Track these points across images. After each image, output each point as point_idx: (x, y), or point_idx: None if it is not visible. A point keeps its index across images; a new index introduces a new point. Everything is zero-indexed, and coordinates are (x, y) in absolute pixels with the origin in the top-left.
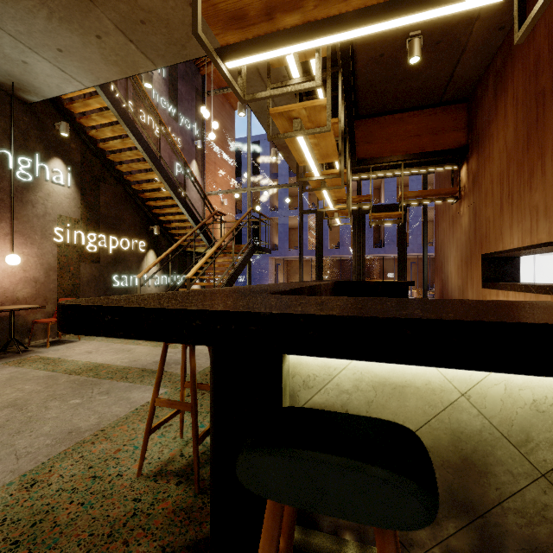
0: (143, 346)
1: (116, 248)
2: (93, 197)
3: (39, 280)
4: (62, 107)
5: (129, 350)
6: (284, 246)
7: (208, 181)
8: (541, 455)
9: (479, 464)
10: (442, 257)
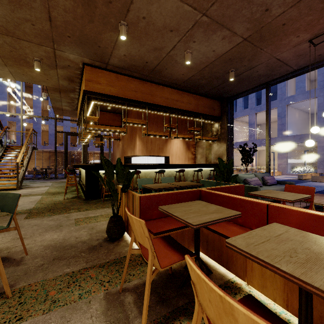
0: None
1: None
2: None
3: None
4: None
5: None
6: None
7: None
8: None
9: None
10: (115, 156)
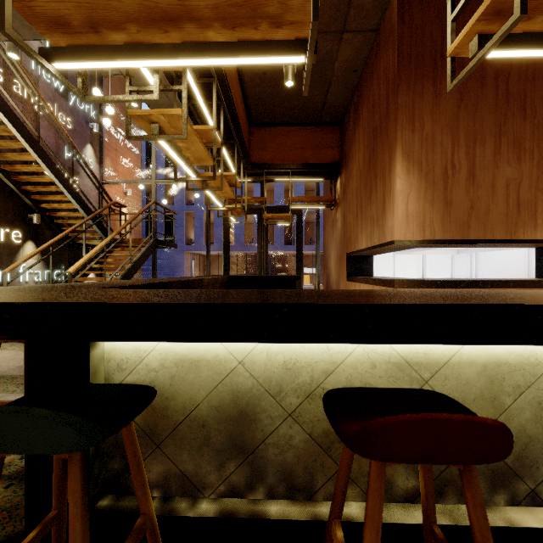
0: (9, 350)
1: None
2: None
3: None
4: None
5: None
6: (200, 241)
7: (108, 169)
8: (289, 401)
9: (251, 414)
10: (327, 255)
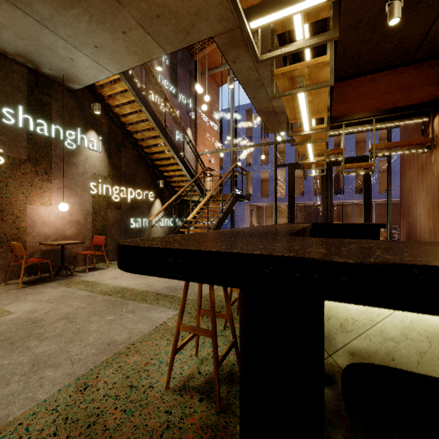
0: None
1: (132, 198)
2: (117, 159)
3: (80, 222)
4: (96, 92)
5: (144, 277)
6: (257, 195)
7: (199, 144)
8: None
9: None
10: (409, 202)
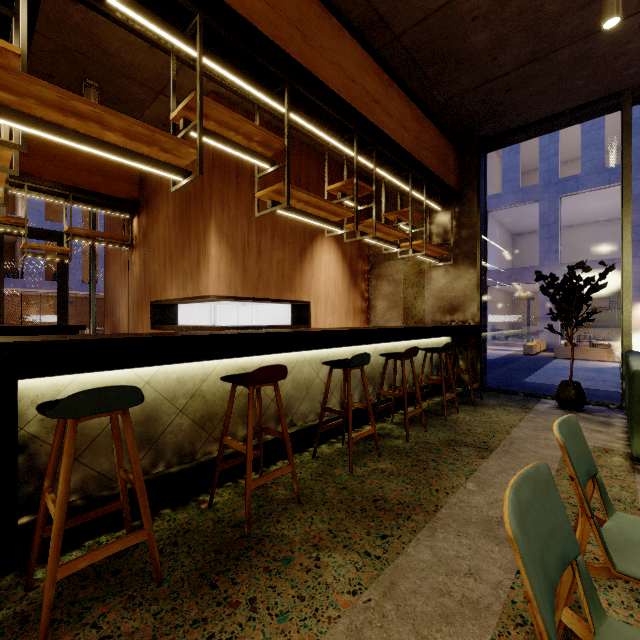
0: None
1: None
2: None
3: None
4: None
5: None
6: None
7: None
8: (180, 402)
9: (155, 416)
10: (114, 301)
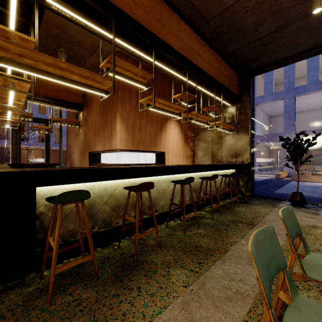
0: None
1: None
2: None
3: None
4: None
5: None
6: None
7: None
8: (105, 199)
9: (93, 205)
10: (71, 152)
